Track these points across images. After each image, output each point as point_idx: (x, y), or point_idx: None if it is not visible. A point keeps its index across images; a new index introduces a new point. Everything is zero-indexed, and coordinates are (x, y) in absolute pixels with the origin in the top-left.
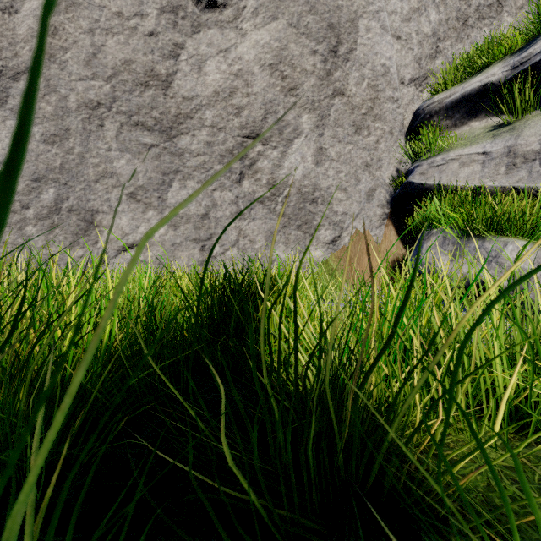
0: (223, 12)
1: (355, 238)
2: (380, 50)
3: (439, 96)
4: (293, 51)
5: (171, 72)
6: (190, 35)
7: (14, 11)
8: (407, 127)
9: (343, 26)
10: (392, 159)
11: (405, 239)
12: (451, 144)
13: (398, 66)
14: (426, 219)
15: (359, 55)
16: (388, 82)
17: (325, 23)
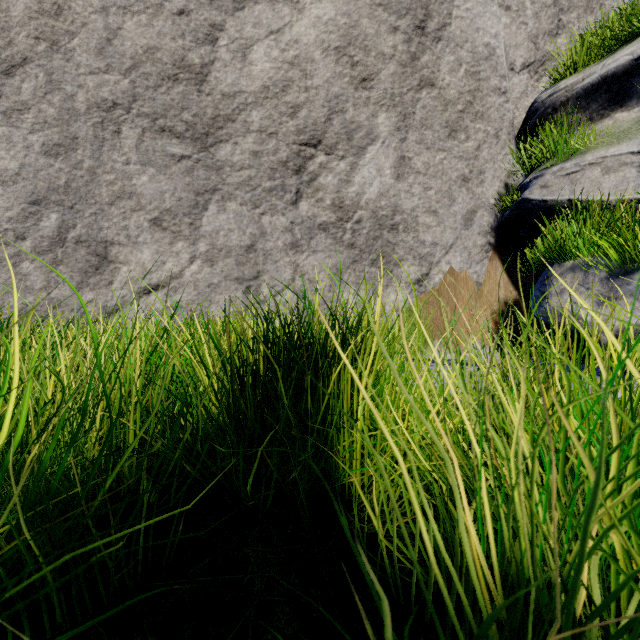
0: None
1: (448, 277)
2: (483, 25)
3: (566, 82)
4: (366, 28)
5: (207, 61)
6: (232, 12)
7: None
8: (517, 128)
9: None
10: (498, 171)
11: (516, 278)
12: (589, 144)
13: (507, 46)
14: (559, 246)
15: (455, 32)
16: (493, 68)
17: None
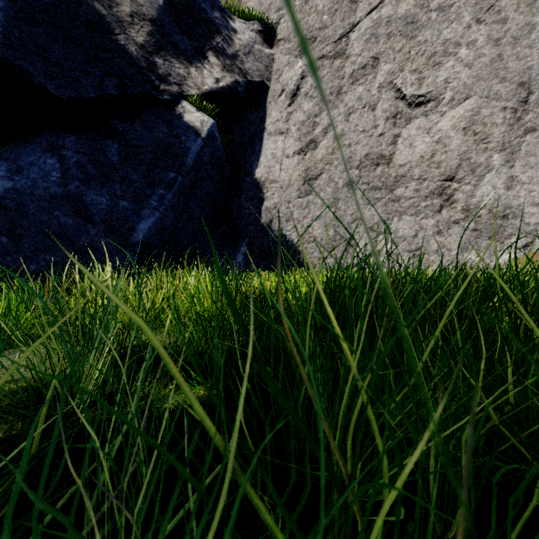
0: (427, 105)
1: None
2: None
3: None
4: (484, 113)
5: (392, 152)
6: (404, 126)
7: (316, 148)
8: None
9: (534, 79)
10: None
11: None
12: None
13: None
14: None
15: None
16: None
17: (514, 85)
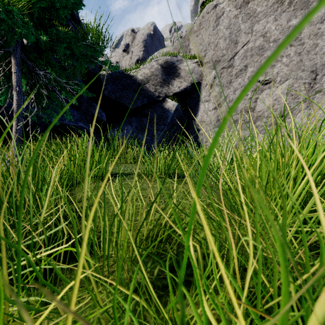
0: (270, 84)
1: None
2: None
3: None
4: (295, 86)
5: (254, 106)
6: (260, 94)
7: (221, 106)
8: None
9: (318, 69)
10: None
11: None
12: None
13: None
14: None
15: None
16: None
17: (308, 72)
